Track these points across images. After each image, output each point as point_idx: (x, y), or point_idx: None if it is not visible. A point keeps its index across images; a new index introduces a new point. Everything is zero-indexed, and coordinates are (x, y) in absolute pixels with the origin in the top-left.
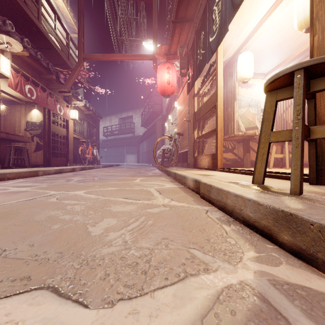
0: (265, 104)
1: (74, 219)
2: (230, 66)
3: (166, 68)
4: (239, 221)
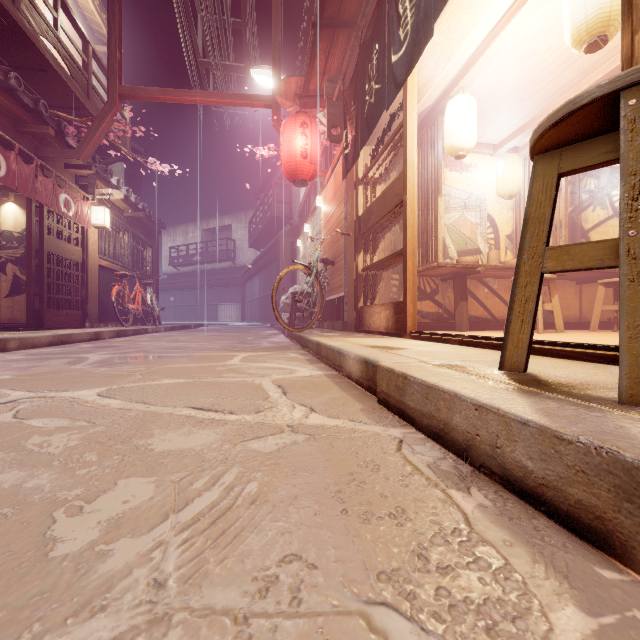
0: (531, 182)
1: (28, 486)
2: (429, 125)
3: (299, 124)
4: (491, 475)
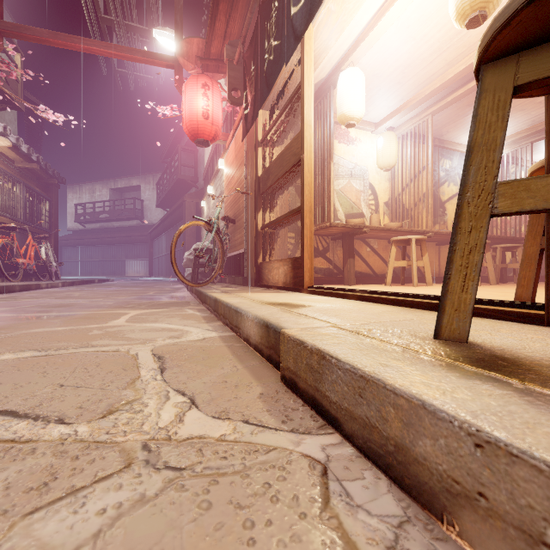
0: (477, 99)
1: None
2: (322, 97)
3: (201, 85)
4: None
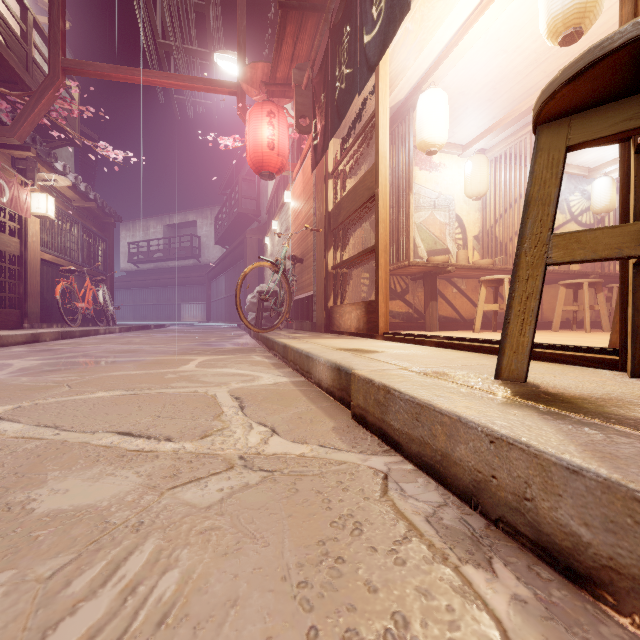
0: (534, 157)
1: None
2: (400, 120)
3: (266, 113)
4: (516, 536)
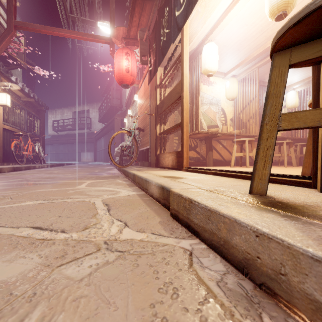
0: (271, 71)
1: None
2: (194, 59)
3: (124, 53)
4: (274, 296)
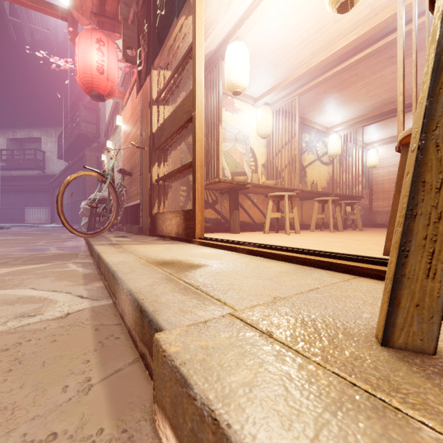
0: None
1: None
2: (212, 67)
3: (95, 40)
4: None
